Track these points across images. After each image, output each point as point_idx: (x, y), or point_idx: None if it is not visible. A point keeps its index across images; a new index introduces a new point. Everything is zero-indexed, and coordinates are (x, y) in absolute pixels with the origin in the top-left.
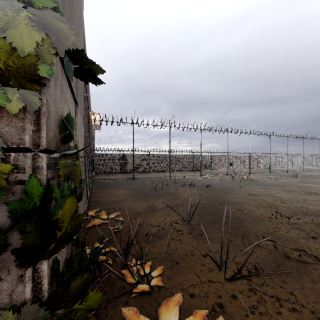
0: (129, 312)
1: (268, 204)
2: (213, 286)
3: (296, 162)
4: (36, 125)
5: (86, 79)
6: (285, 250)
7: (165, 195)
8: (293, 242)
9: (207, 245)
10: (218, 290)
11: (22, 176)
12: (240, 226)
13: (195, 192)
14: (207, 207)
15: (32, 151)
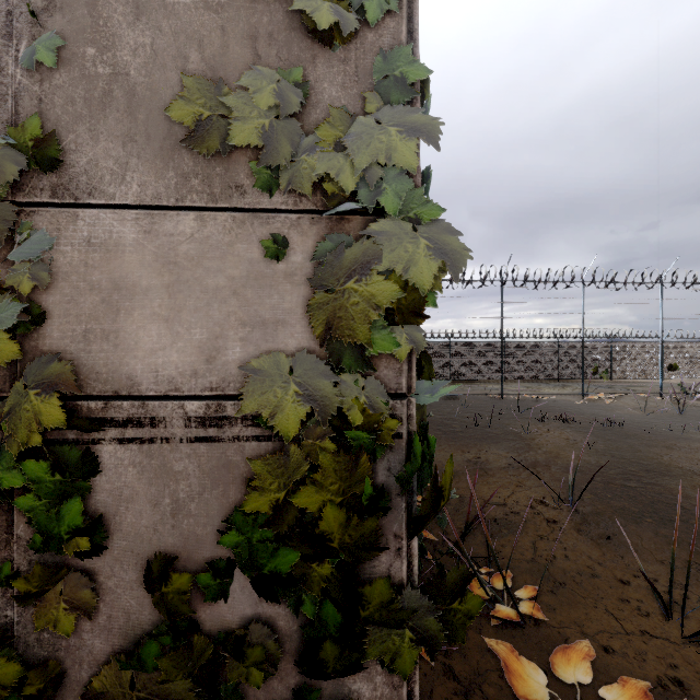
0: (498, 643)
1: None
2: (655, 644)
3: None
4: (408, 363)
5: None
6: None
7: (500, 439)
8: None
9: (626, 562)
10: (668, 653)
11: (399, 428)
12: None
13: (575, 438)
14: (612, 476)
15: (404, 396)
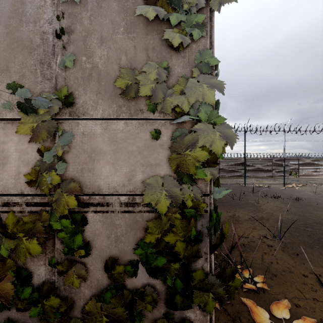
0: (247, 300)
1: None
2: (319, 304)
3: None
4: (210, 181)
5: None
6: None
7: (244, 206)
8: None
9: (306, 266)
10: None
11: (206, 208)
12: None
13: (281, 206)
14: (299, 225)
15: (208, 195)
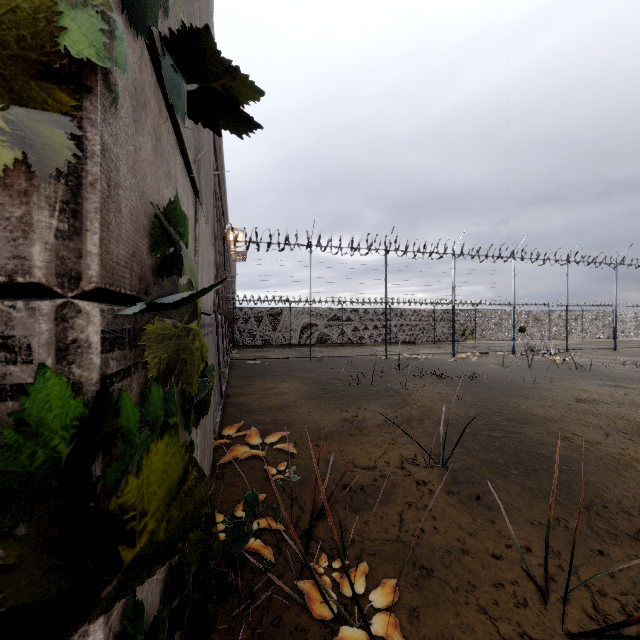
0: None
1: (633, 427)
2: None
3: None
4: (70, 217)
5: (216, 123)
6: None
7: (380, 396)
8: None
9: (497, 528)
10: None
11: (22, 373)
12: (572, 480)
13: (447, 391)
14: (479, 427)
15: (56, 296)
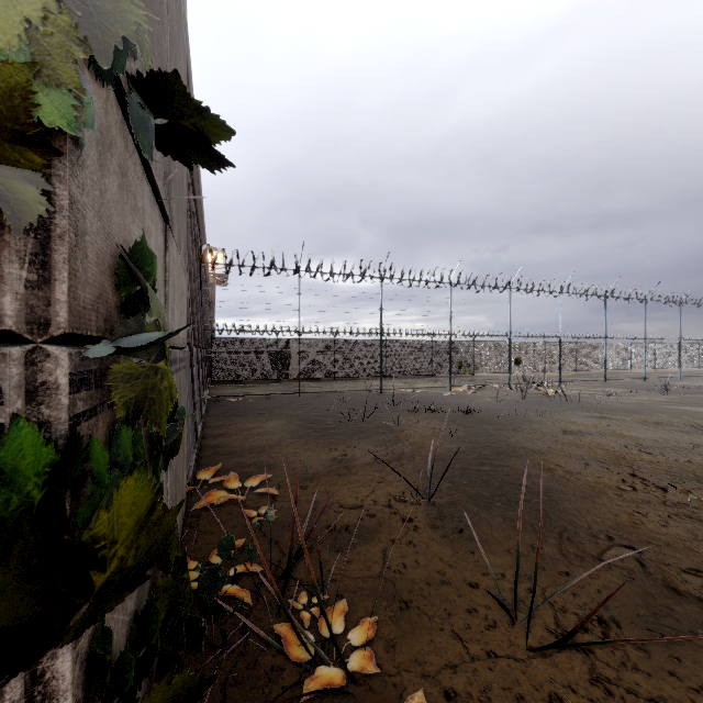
0: None
1: (611, 456)
2: (501, 670)
3: (664, 357)
4: (39, 268)
5: (187, 157)
6: (668, 572)
7: (371, 433)
8: (683, 551)
9: (477, 558)
10: (515, 680)
11: None
12: (550, 509)
13: (440, 427)
14: (469, 461)
15: (25, 342)
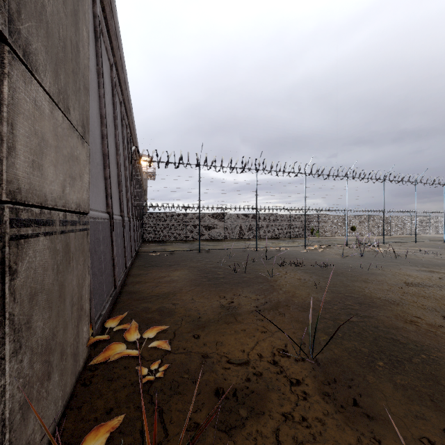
0: None
1: None
2: None
3: None
4: None
5: None
6: None
7: (252, 283)
8: None
9: None
10: None
11: None
12: (437, 372)
13: (304, 277)
14: (337, 311)
15: None
